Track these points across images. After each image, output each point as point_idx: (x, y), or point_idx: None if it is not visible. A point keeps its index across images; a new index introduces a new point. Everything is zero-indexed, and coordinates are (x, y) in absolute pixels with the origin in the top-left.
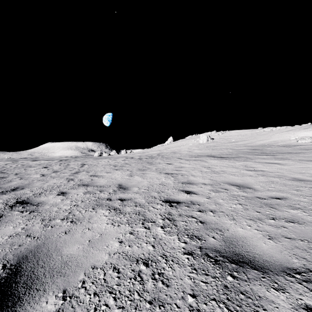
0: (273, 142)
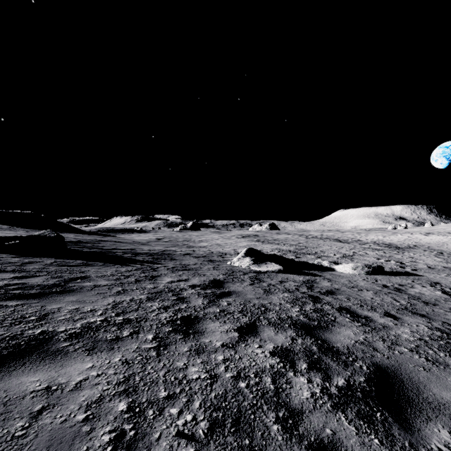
0: None
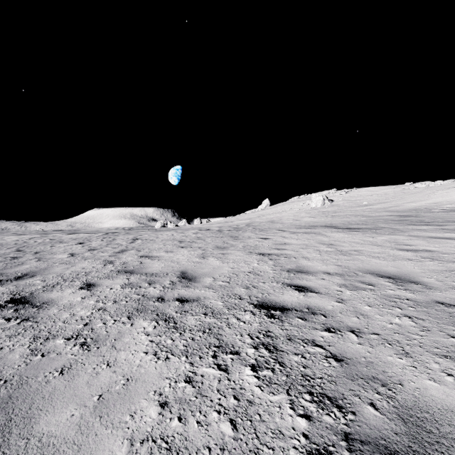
0: (434, 204)
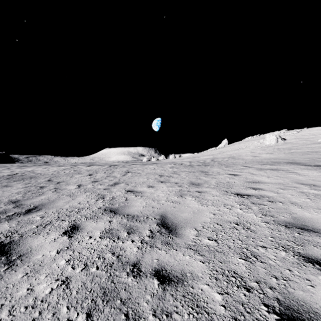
0: None
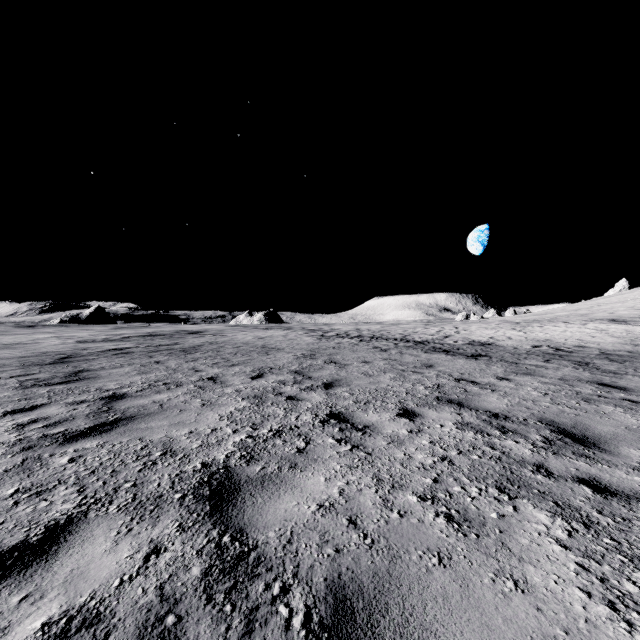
0: None
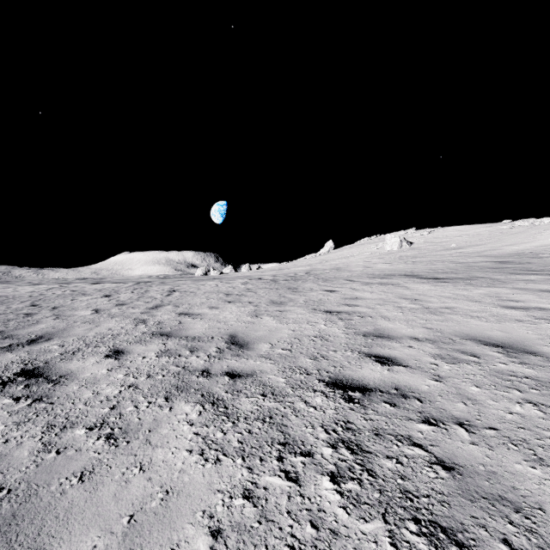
0: (542, 247)
